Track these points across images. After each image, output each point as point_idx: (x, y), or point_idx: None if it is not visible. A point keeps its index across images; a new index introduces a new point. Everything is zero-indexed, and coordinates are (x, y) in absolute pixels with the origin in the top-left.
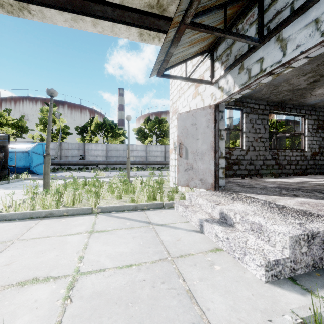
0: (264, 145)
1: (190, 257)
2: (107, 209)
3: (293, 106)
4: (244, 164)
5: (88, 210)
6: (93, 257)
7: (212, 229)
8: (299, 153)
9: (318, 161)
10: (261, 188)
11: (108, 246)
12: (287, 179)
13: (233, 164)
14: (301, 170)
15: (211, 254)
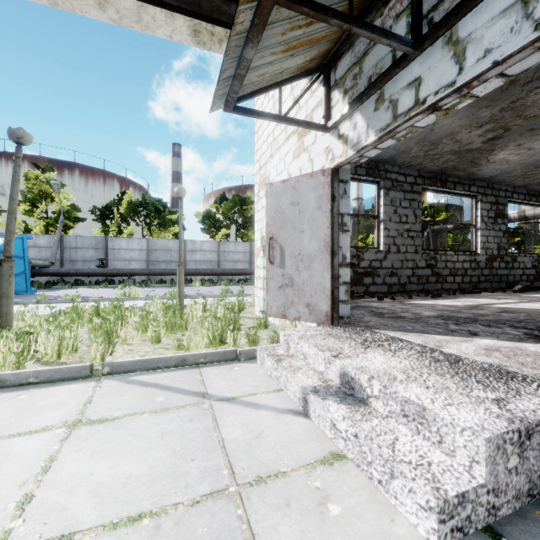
0: (413, 243)
1: (277, 483)
2: (123, 367)
3: (459, 179)
4: (382, 275)
5: (83, 370)
6: (55, 498)
7: (326, 410)
8: (469, 257)
9: (496, 269)
10: (412, 318)
11: (101, 461)
12: (451, 300)
13: (364, 275)
14: (472, 285)
15: (322, 470)
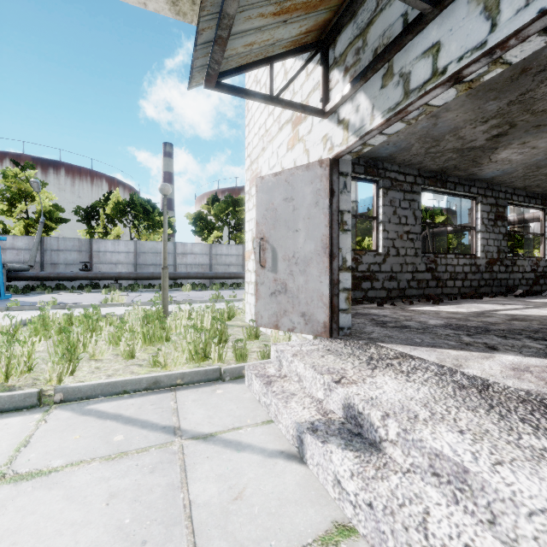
0: (413, 246)
1: None
2: (80, 392)
3: (459, 179)
4: (381, 279)
5: (28, 398)
6: None
7: (328, 460)
8: (469, 260)
9: (496, 273)
10: (418, 328)
11: None
12: (454, 306)
13: (362, 279)
14: (472, 289)
15: None
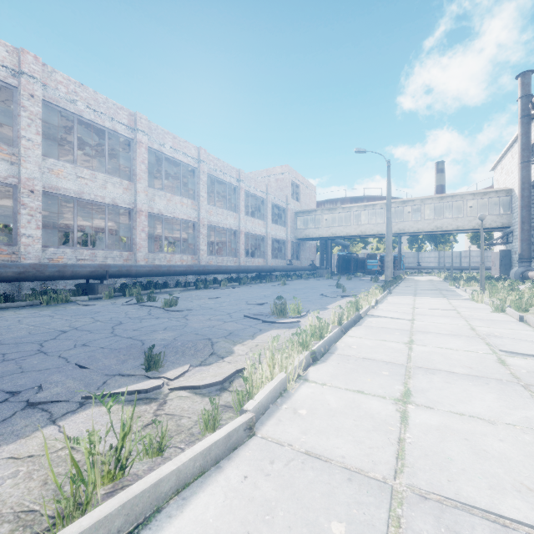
0: None
1: None
2: None
3: None
4: None
5: None
6: None
7: None
8: None
9: None
10: None
11: None
12: None
13: None
14: None
15: None
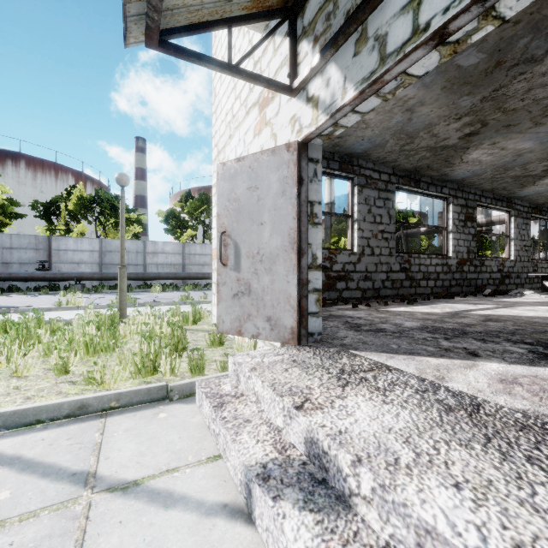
0: (387, 245)
1: None
2: None
3: (432, 179)
4: (356, 279)
5: None
6: None
7: (279, 528)
8: (441, 260)
9: (466, 273)
10: (394, 331)
11: None
12: (428, 307)
13: (337, 279)
14: (444, 289)
15: None
